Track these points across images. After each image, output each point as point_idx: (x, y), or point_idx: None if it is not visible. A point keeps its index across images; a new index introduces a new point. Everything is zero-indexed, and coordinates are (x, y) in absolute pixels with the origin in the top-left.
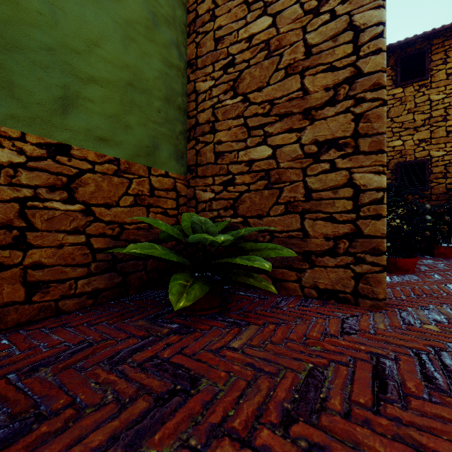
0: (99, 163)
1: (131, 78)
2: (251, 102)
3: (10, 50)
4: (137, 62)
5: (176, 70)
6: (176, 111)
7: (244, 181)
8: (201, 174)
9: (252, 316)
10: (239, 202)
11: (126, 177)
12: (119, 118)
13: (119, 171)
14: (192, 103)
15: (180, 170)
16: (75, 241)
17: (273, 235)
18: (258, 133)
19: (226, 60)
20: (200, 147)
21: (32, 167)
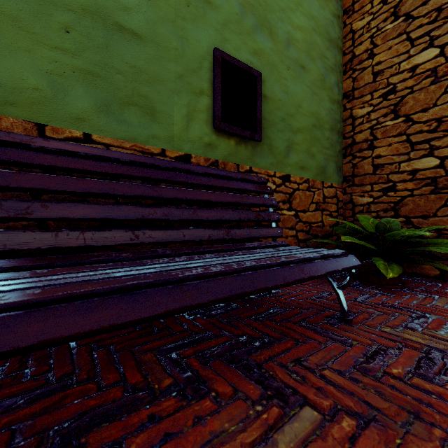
0: (301, 183)
1: (314, 121)
2: (415, 121)
3: (271, 127)
4: (317, 108)
5: (337, 103)
6: (337, 135)
7: (406, 188)
8: (358, 183)
9: (436, 293)
10: (401, 205)
11: (311, 191)
12: (308, 151)
13: (308, 187)
14: (348, 126)
15: (339, 181)
16: (292, 234)
17: (441, 232)
18: (422, 147)
19: (385, 89)
20: (357, 162)
21: (277, 191)
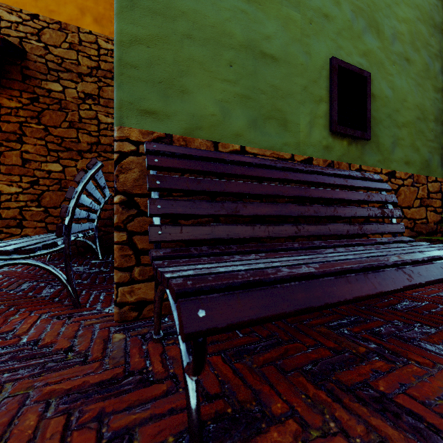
0: (405, 179)
1: (418, 114)
2: None
3: (378, 125)
4: (421, 100)
5: (441, 92)
6: (441, 126)
7: None
8: None
9: None
10: None
11: (416, 186)
12: (413, 145)
13: (412, 183)
14: None
15: None
16: None
17: None
18: None
19: None
20: None
21: None
